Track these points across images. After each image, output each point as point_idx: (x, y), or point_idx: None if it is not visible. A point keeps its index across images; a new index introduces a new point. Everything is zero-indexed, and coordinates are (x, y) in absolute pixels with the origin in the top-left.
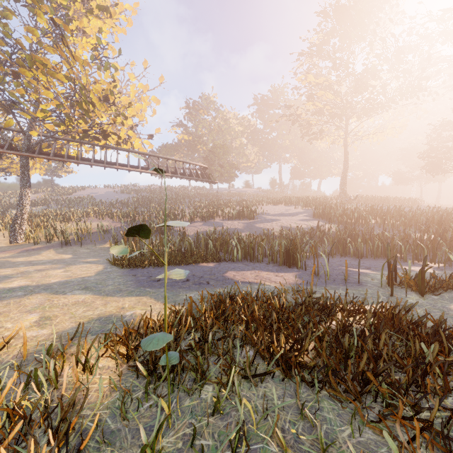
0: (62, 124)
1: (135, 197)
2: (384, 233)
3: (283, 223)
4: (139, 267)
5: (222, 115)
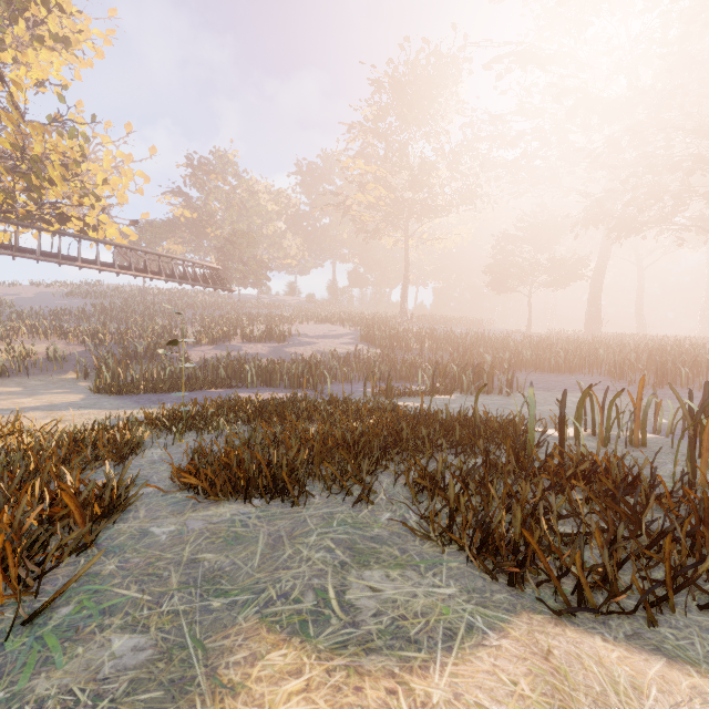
0: None
1: (98, 304)
2: (415, 358)
3: (320, 347)
4: (133, 394)
5: (247, 185)
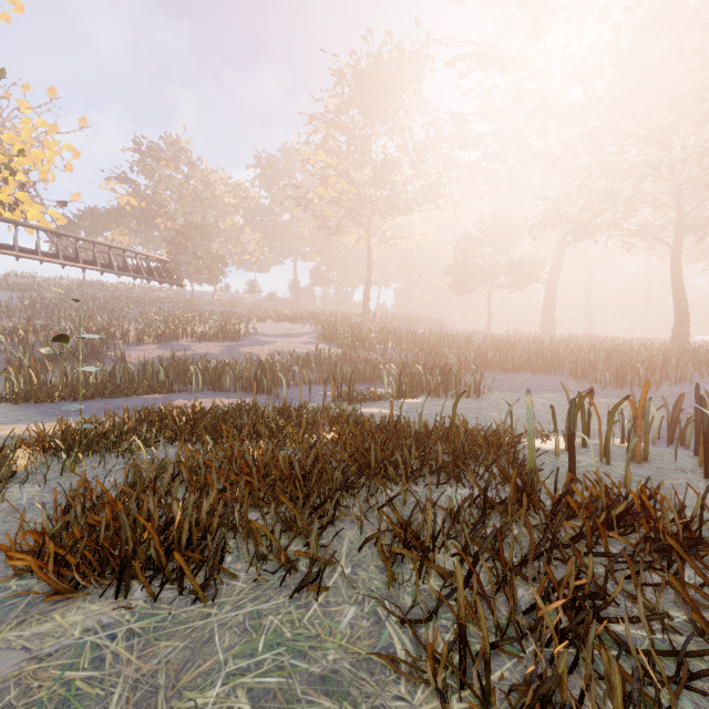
0: None
1: (26, 298)
2: (379, 358)
3: (278, 346)
4: (45, 402)
5: (201, 175)
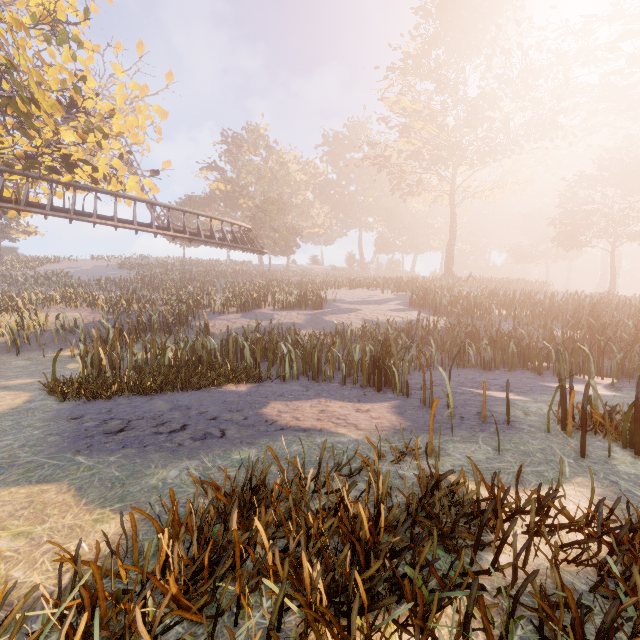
0: None
1: (139, 274)
2: (518, 330)
3: (366, 314)
4: (100, 398)
5: (277, 155)
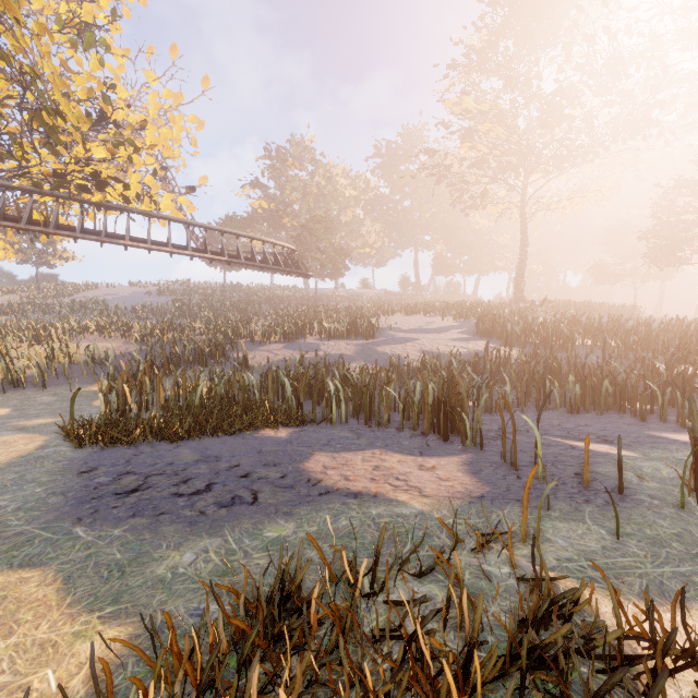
0: (7, 155)
1: (177, 300)
2: (611, 365)
3: (424, 345)
4: (120, 444)
5: (324, 169)
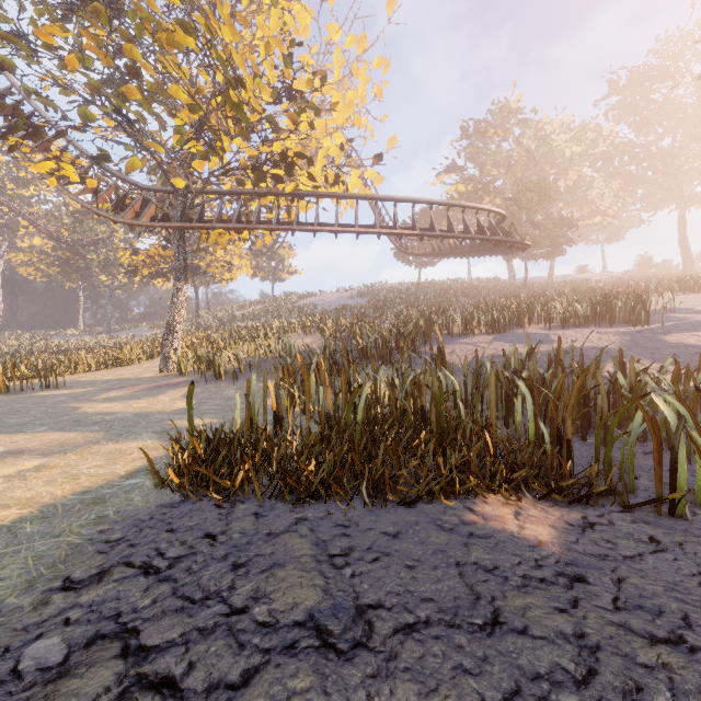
0: (211, 152)
1: (373, 299)
2: None
3: None
4: (215, 491)
5: (535, 128)
